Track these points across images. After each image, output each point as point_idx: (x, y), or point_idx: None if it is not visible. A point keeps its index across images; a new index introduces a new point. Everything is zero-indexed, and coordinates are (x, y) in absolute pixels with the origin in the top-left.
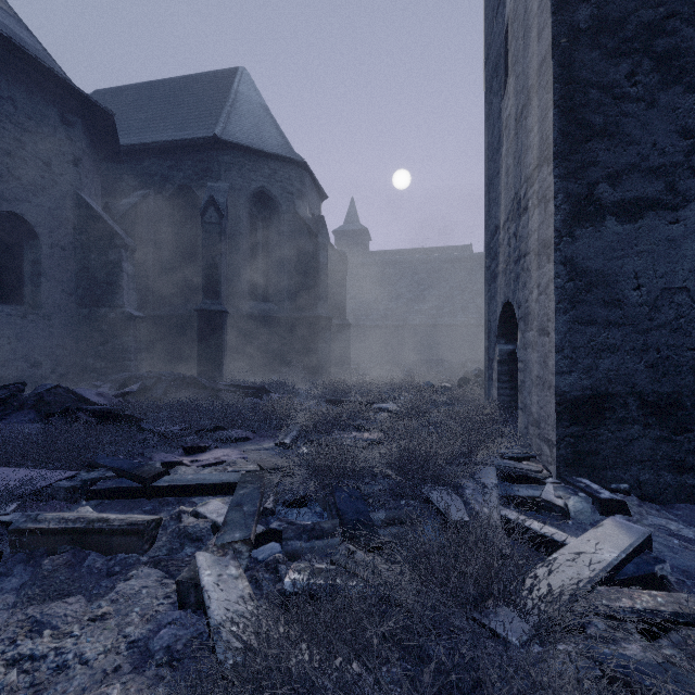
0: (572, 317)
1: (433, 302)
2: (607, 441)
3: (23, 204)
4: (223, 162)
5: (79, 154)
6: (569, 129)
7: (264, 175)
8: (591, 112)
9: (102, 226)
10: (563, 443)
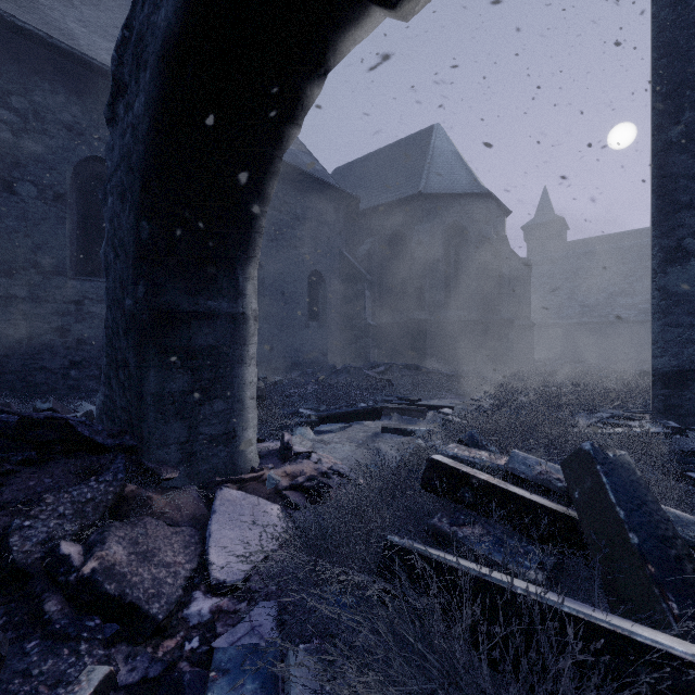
0: (664, 323)
1: (646, 295)
2: (689, 399)
3: (319, 265)
4: (425, 209)
5: (342, 227)
6: (663, 206)
7: (456, 211)
8: (680, 194)
9: (354, 270)
10: (656, 399)
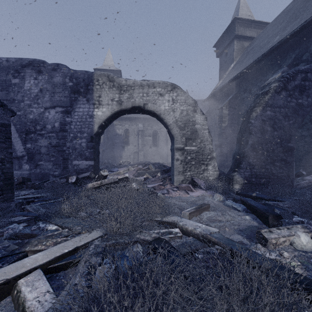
0: None
1: None
2: None
3: None
4: None
5: None
6: None
7: None
8: None
9: None
10: None
